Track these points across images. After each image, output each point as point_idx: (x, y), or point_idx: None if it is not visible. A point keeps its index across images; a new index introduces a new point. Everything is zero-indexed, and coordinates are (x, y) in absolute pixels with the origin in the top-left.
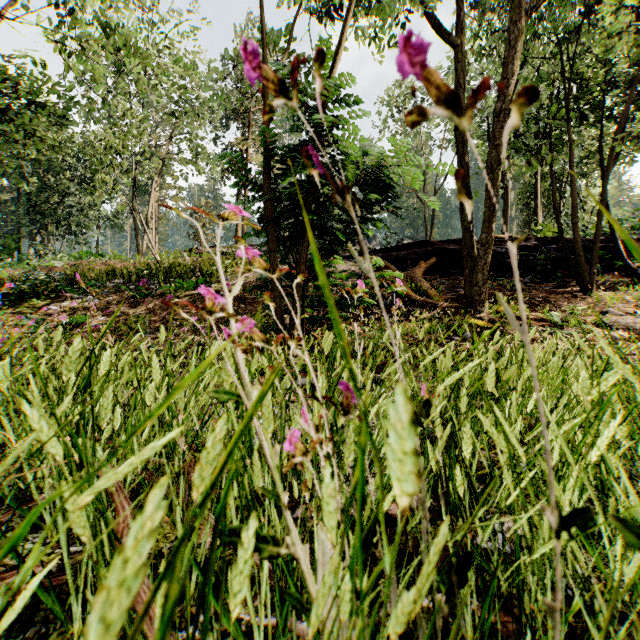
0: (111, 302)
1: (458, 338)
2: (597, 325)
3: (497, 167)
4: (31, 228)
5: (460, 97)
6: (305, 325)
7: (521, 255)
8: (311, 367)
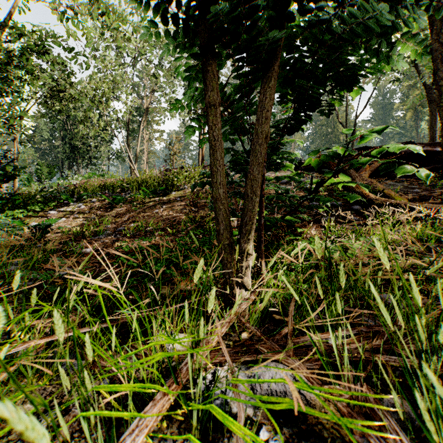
0: (93, 207)
1: None
2: None
3: None
4: (68, 161)
5: None
6: None
7: None
8: None
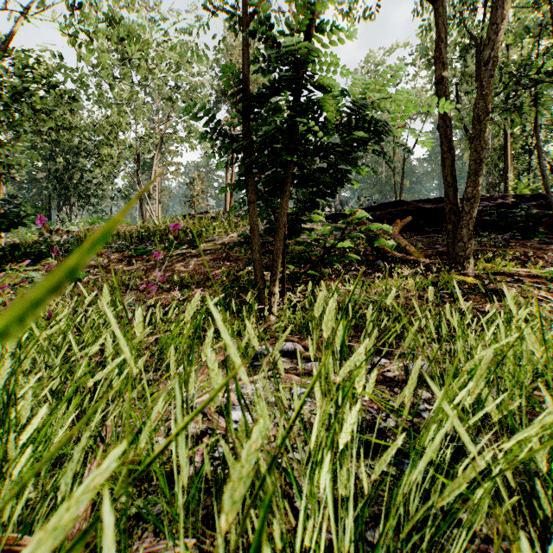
0: (112, 260)
1: None
2: None
3: (485, 118)
4: (58, 200)
5: (442, 52)
6: (286, 282)
7: (498, 212)
8: None
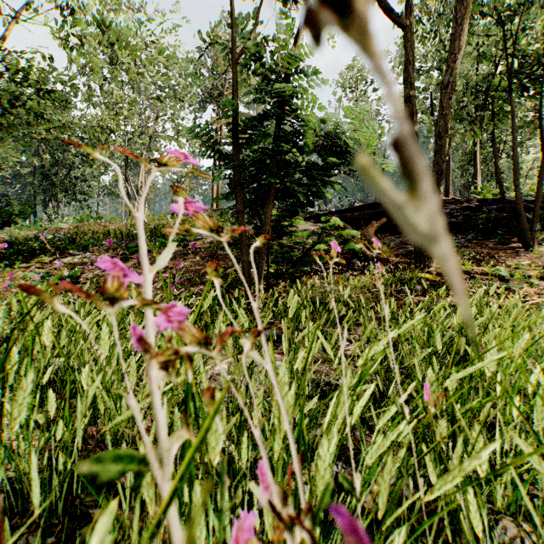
0: None
1: (413, 292)
2: (540, 279)
3: (445, 135)
4: (44, 196)
5: (410, 73)
6: (270, 279)
7: (464, 215)
8: (275, 379)
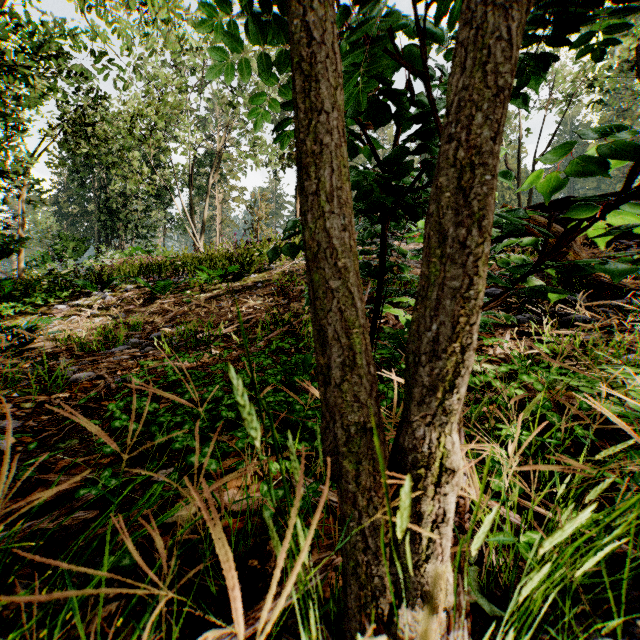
0: (125, 299)
1: None
2: None
3: None
4: (106, 233)
5: None
6: None
7: None
8: None
